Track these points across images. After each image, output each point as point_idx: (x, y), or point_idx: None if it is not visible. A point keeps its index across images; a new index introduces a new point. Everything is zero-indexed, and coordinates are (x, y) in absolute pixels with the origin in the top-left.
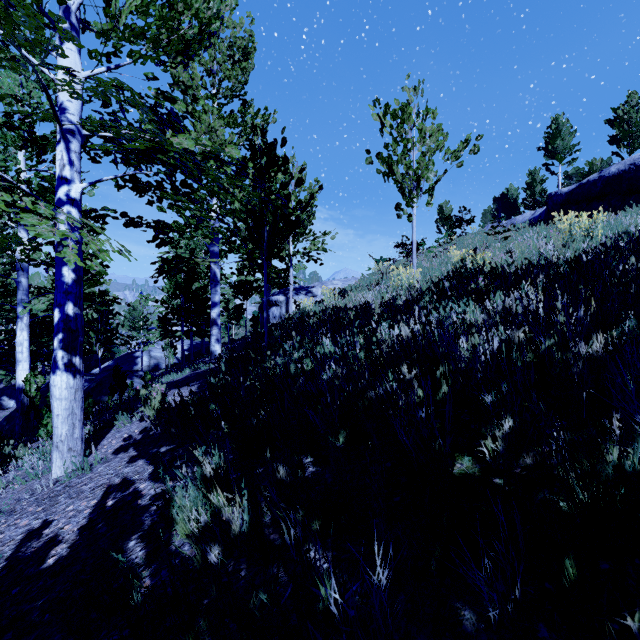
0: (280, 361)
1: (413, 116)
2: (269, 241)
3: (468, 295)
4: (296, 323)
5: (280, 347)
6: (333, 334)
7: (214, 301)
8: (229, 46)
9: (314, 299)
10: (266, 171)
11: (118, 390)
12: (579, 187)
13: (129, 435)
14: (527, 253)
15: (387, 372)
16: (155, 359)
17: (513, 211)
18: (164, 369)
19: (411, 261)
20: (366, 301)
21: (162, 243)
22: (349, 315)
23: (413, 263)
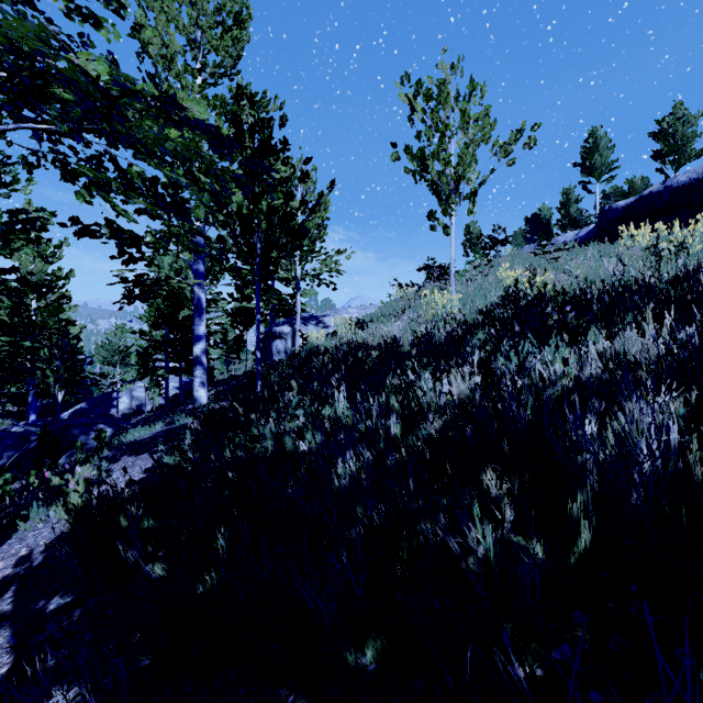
0: (268, 434)
1: (451, 100)
2: (262, 255)
3: (551, 332)
4: (302, 362)
5: (277, 400)
6: (349, 383)
7: (198, 334)
8: (217, 9)
9: (326, 330)
10: (257, 158)
11: (67, 450)
12: (639, 200)
13: (28, 551)
14: (603, 275)
15: (458, 491)
16: (138, 400)
17: (547, 233)
18: (147, 413)
19: (441, 286)
20: (392, 336)
21: (130, 259)
22: (372, 357)
23: (451, 287)
